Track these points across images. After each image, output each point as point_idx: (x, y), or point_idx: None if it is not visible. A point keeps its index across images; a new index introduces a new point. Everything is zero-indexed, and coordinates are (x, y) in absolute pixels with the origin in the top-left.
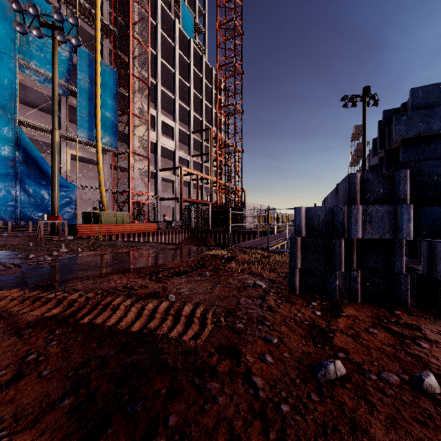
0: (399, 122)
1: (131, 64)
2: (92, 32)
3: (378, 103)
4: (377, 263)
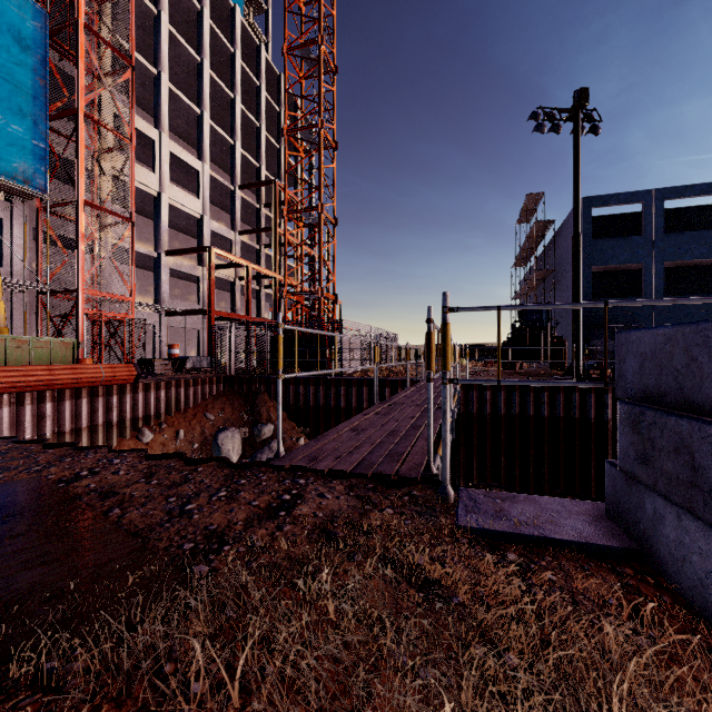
0: None
1: (82, 1)
2: None
3: (600, 127)
4: None
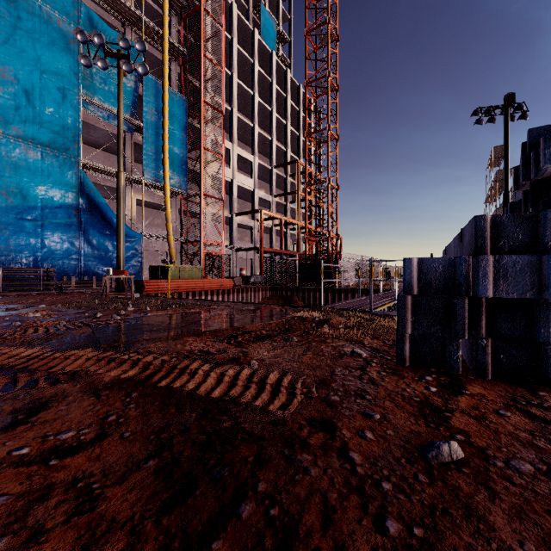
0: (550, 145)
1: (202, 89)
2: (159, 56)
3: (527, 115)
4: (515, 330)
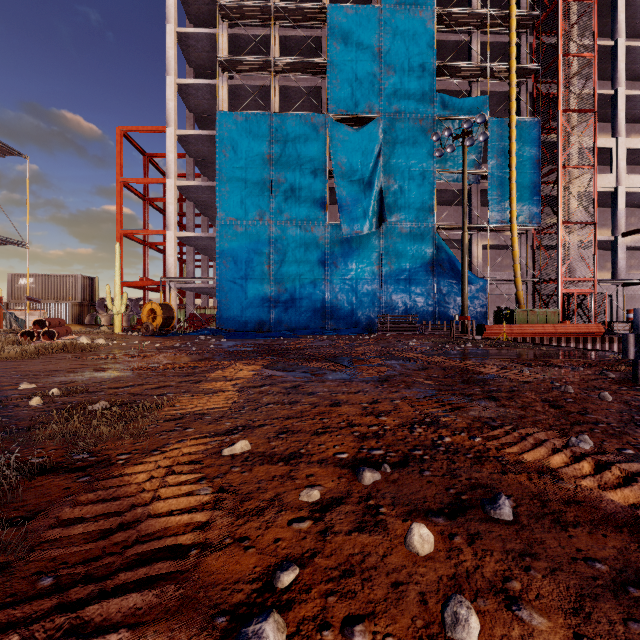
0: None
1: (560, 98)
2: (506, 89)
3: None
4: None
